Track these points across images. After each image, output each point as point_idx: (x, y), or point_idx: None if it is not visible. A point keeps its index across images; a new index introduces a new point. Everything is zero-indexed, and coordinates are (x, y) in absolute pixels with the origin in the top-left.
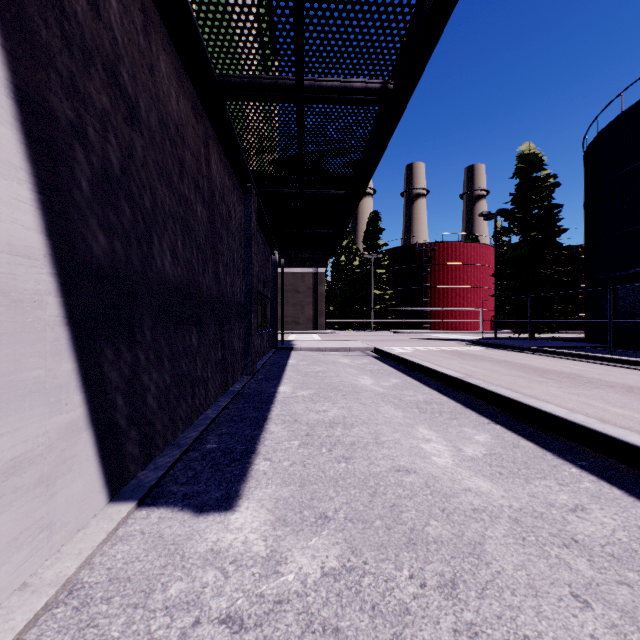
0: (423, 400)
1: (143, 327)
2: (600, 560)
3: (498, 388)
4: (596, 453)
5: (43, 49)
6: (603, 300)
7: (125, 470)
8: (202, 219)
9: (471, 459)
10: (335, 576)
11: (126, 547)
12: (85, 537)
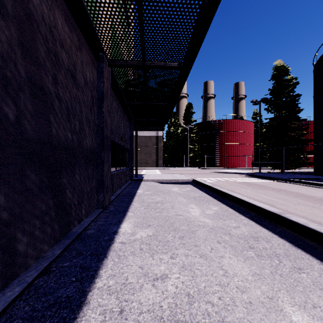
0: (249, 234)
1: None
2: None
3: None
4: None
5: None
6: None
7: None
8: None
9: None
10: None
11: None
12: None
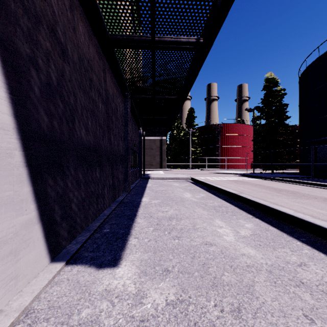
0: (217, 205)
1: (69, 167)
2: (316, 294)
3: (257, 199)
4: (310, 234)
5: (12, 14)
6: (309, 153)
7: (59, 244)
8: (102, 110)
9: (244, 237)
10: (173, 305)
11: (59, 288)
12: (36, 282)
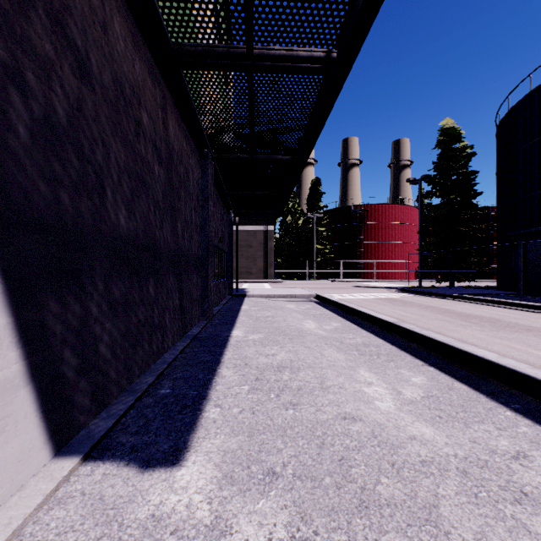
0: (361, 343)
1: (95, 279)
2: None
3: (430, 333)
4: (529, 397)
5: None
6: (514, 253)
7: (73, 422)
8: (160, 178)
9: (411, 402)
10: None
11: (62, 512)
12: (19, 501)
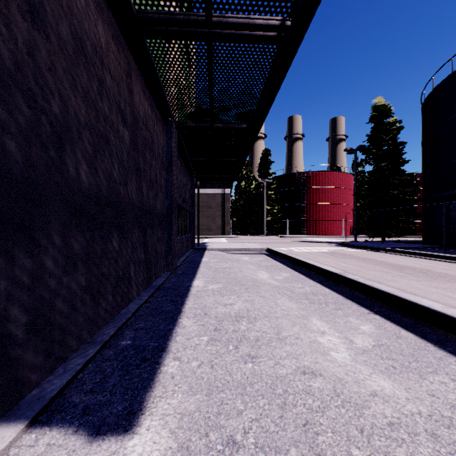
0: (310, 292)
1: (50, 232)
2: None
3: (374, 283)
4: None
5: None
6: (438, 213)
7: (22, 382)
8: (124, 138)
9: (364, 352)
10: None
11: None
12: None
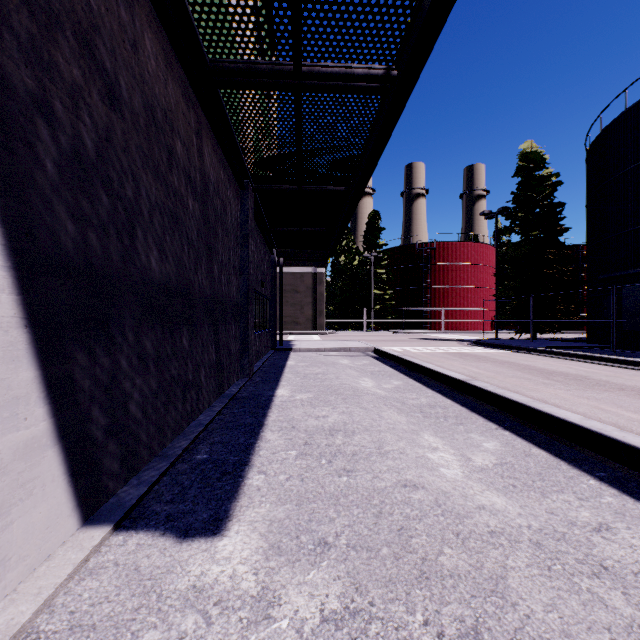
0: (426, 403)
1: (124, 328)
2: (636, 592)
3: (506, 391)
4: (616, 464)
5: None
6: (607, 300)
7: (102, 488)
8: (194, 213)
9: (481, 470)
10: (337, 622)
11: (95, 583)
12: (48, 571)
